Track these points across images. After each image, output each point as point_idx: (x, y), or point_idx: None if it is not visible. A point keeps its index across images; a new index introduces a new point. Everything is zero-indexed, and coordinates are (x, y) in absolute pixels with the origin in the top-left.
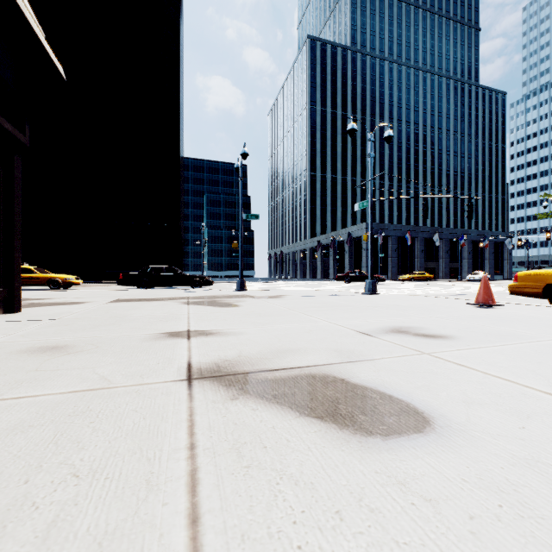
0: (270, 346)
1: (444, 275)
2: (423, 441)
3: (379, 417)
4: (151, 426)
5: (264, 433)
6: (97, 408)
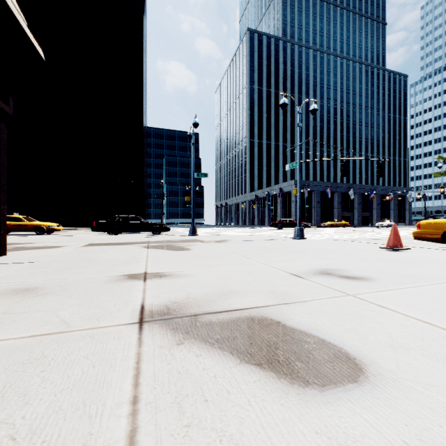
0: (215, 288)
1: (358, 222)
2: (358, 392)
3: (314, 363)
4: (98, 375)
5: (206, 383)
6: (50, 354)
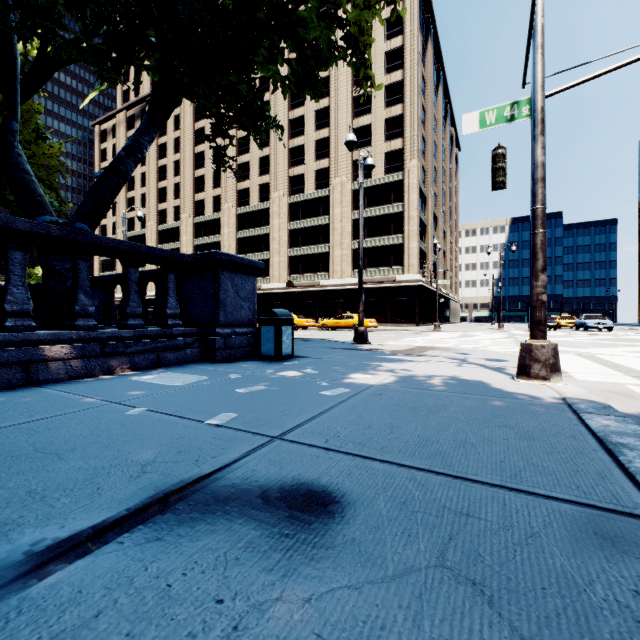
0: None
1: None
2: None
3: None
4: None
5: None
6: None
